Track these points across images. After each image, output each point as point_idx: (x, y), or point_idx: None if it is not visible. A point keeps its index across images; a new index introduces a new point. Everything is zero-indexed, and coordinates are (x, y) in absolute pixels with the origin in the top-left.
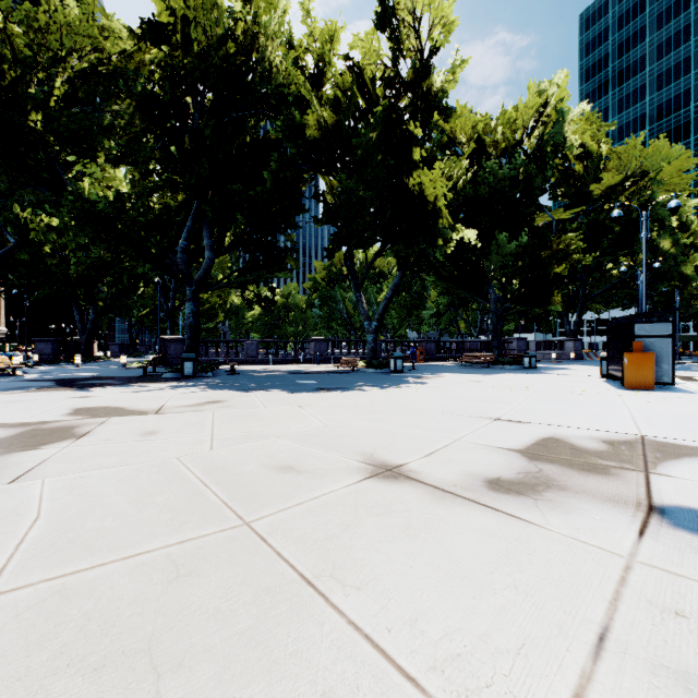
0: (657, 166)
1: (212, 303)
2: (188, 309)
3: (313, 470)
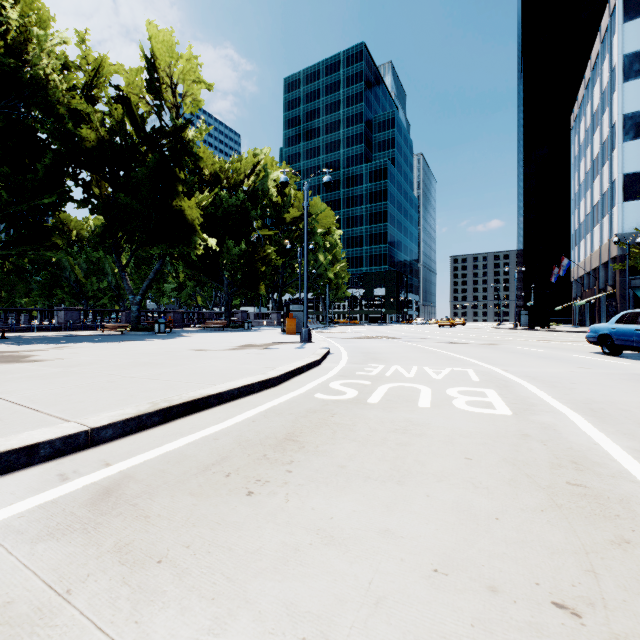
0: (316, 213)
1: None
2: None
3: (177, 351)
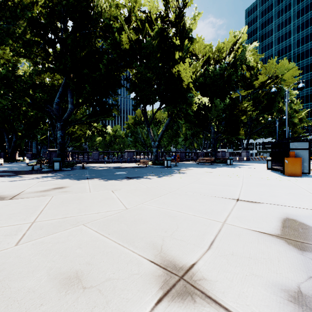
0: (283, 73)
1: (78, 134)
2: (58, 134)
3: (101, 283)
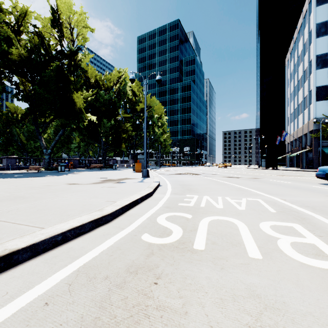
0: (154, 106)
1: None
2: None
3: (55, 185)
